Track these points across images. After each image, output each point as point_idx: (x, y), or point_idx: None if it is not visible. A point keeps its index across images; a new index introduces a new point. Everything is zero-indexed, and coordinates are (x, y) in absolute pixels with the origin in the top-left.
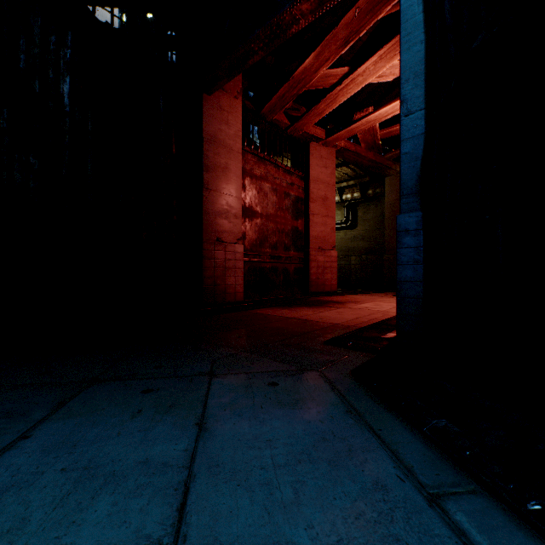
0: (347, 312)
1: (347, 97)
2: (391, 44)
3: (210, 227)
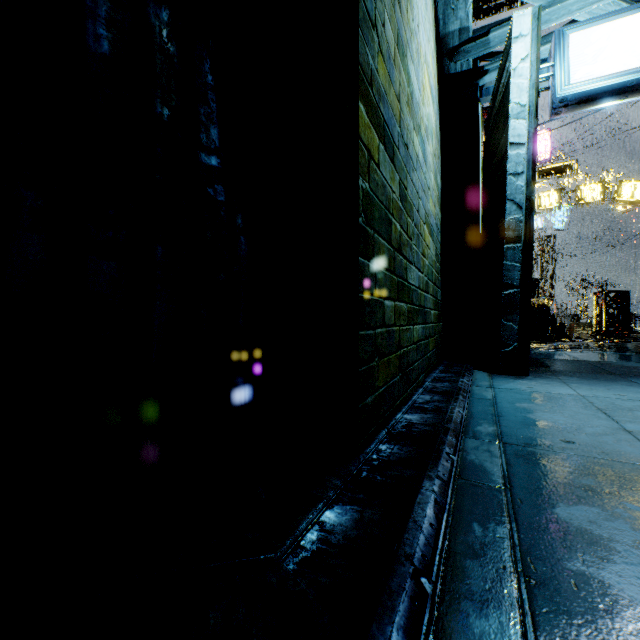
0: None
1: None
2: None
3: None
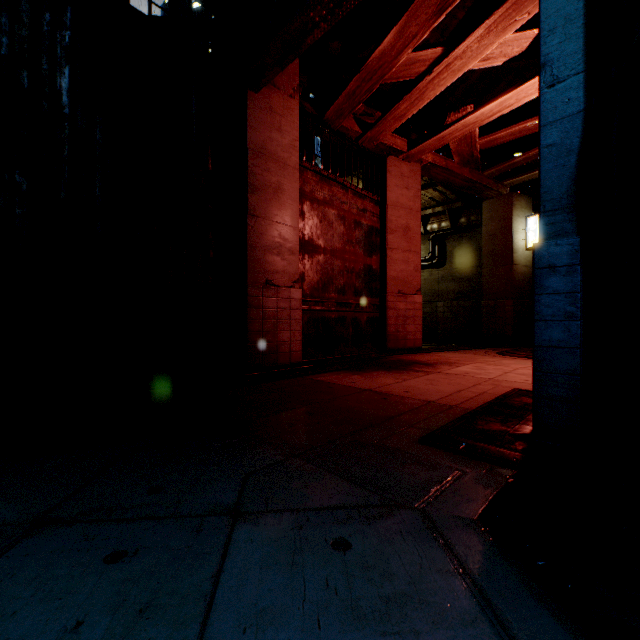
0: (442, 380)
1: (439, 91)
2: (505, 8)
3: (257, 266)
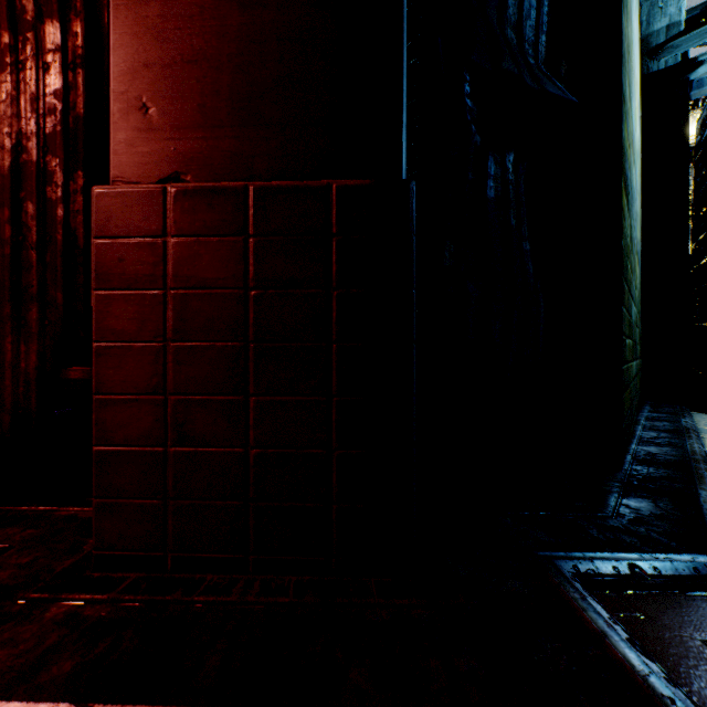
0: None
1: None
2: None
3: None
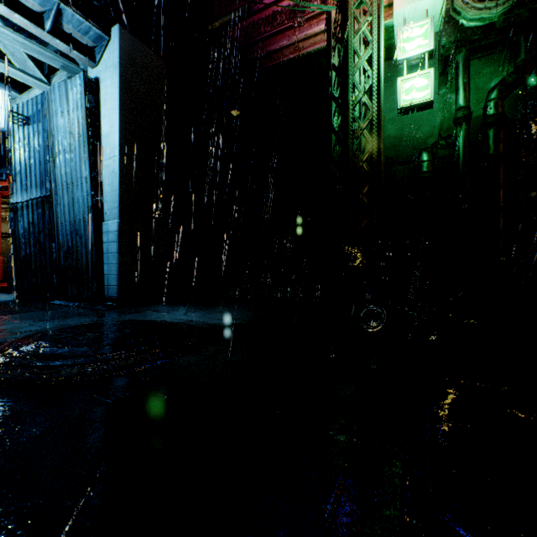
0: None
1: (4, 185)
2: None
3: None
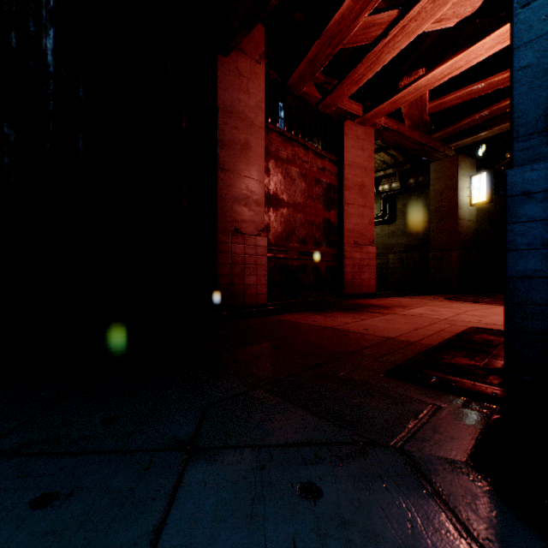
0: (398, 319)
1: (394, 54)
2: None
3: (227, 216)
